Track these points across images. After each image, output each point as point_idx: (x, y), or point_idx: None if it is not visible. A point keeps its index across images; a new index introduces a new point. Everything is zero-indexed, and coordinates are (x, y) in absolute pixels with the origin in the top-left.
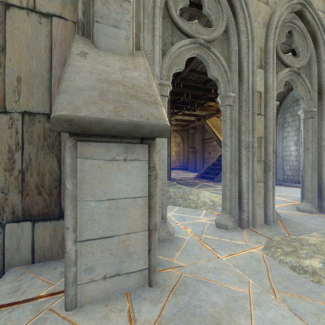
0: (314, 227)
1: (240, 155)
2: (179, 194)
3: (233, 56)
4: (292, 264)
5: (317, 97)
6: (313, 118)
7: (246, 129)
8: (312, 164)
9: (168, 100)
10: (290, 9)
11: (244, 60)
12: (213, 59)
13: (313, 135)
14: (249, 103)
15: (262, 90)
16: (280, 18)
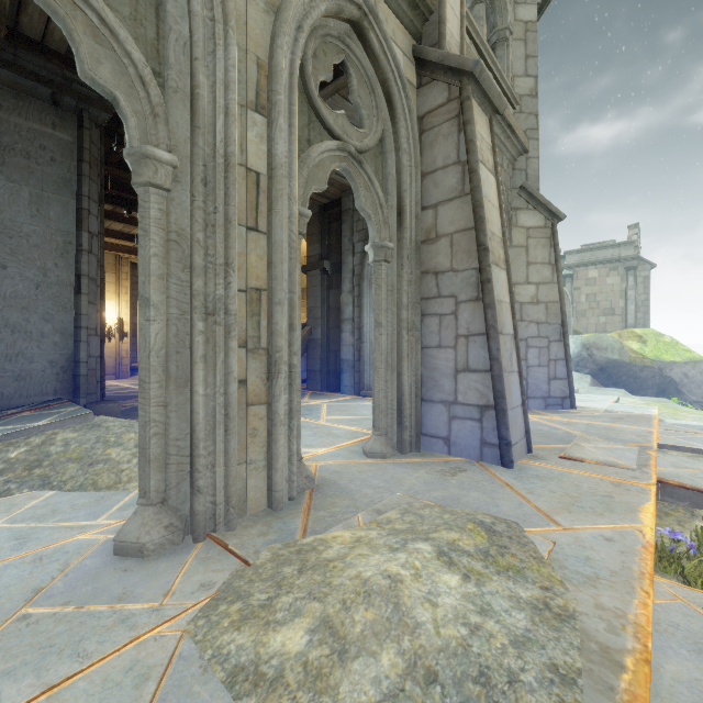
0: (369, 497)
1: (192, 334)
2: (78, 447)
3: (174, 48)
4: (239, 661)
5: (396, 222)
6: (388, 262)
7: (210, 263)
8: (387, 356)
9: (93, 176)
10: (335, 4)
11: (198, 65)
12: (91, 24)
13: (389, 297)
14: (215, 192)
15: (262, 168)
16: (309, 10)
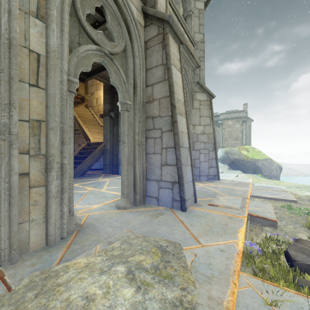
0: (108, 233)
1: None
2: None
3: None
4: None
5: (133, 91)
6: (128, 111)
7: None
8: (128, 158)
9: None
10: None
11: None
12: None
13: (129, 128)
14: (1, 59)
15: (42, 51)
16: None
